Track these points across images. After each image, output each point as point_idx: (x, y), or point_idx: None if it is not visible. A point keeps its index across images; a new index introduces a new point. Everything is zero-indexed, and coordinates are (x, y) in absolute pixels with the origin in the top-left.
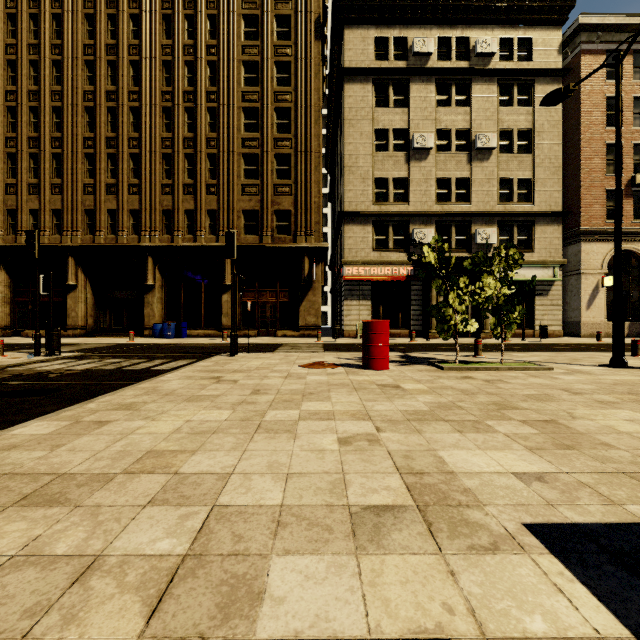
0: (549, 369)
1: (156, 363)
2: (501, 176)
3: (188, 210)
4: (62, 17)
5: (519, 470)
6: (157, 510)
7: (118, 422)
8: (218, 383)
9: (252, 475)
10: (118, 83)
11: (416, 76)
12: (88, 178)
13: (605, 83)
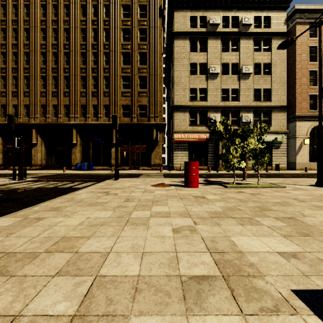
0: (284, 187)
1: (75, 184)
2: (255, 87)
3: (94, 105)
4: (29, 6)
5: (280, 250)
6: (61, 279)
7: (48, 218)
8: (107, 195)
9: (121, 253)
10: (58, 40)
11: (211, 36)
12: (43, 88)
13: (308, 39)
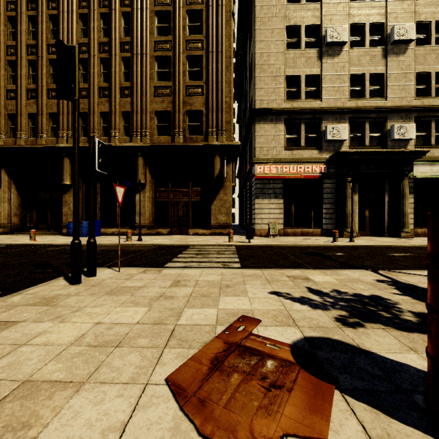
0: None
1: None
2: (418, 70)
3: (103, 112)
4: None
5: None
6: None
7: None
8: None
9: None
10: None
11: None
12: (11, 84)
13: None
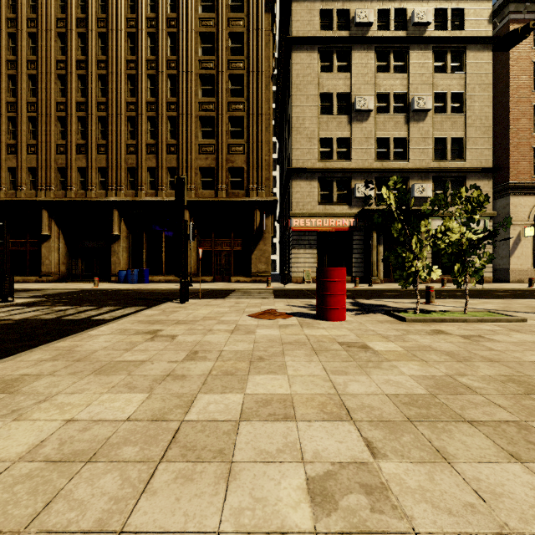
0: (522, 320)
1: (102, 311)
2: (436, 135)
3: (150, 168)
4: None
5: None
6: None
7: None
8: (152, 340)
9: None
10: (87, 53)
11: (358, 44)
12: (61, 139)
13: (532, 50)
